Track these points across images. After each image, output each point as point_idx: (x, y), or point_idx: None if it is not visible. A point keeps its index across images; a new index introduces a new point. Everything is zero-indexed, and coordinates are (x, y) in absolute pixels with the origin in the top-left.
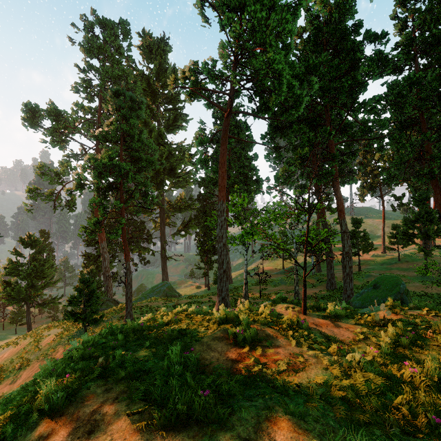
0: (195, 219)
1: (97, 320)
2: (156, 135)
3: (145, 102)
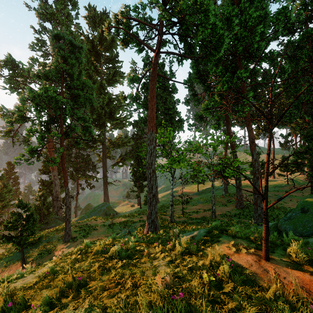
0: (130, 153)
1: (35, 242)
2: (98, 86)
3: (84, 48)
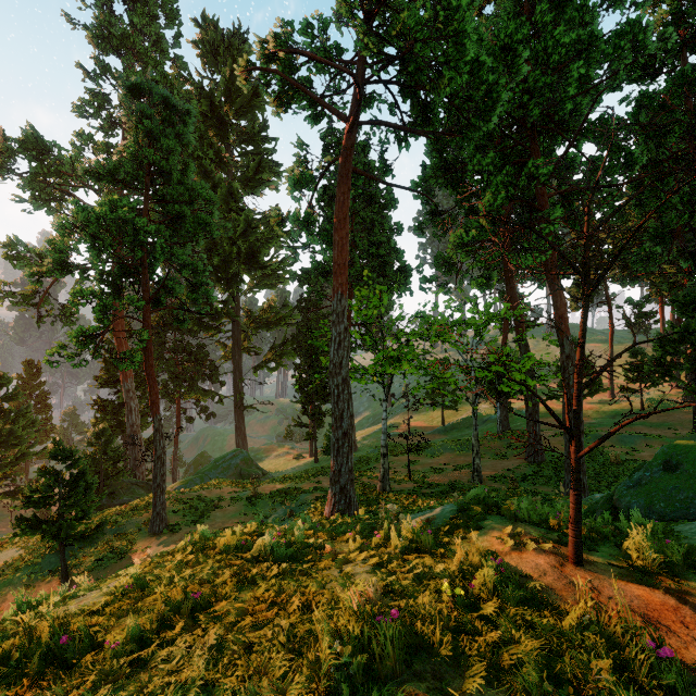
0: (293, 341)
1: (90, 533)
2: (224, 194)
3: (193, 112)
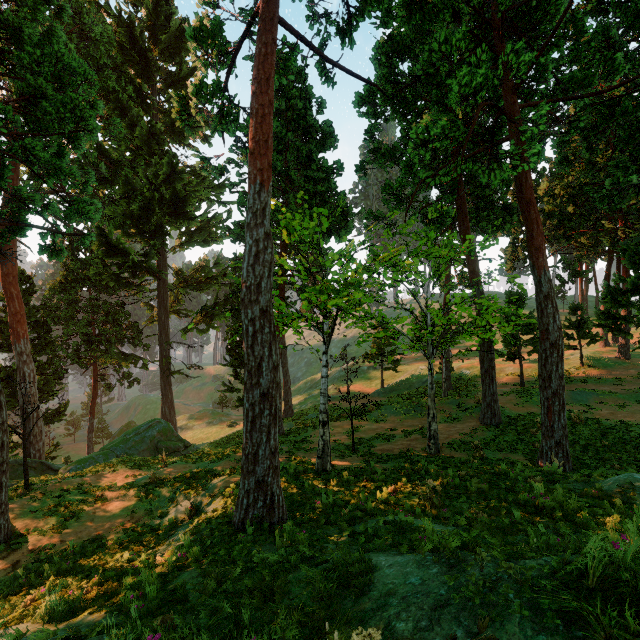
0: (226, 302)
1: None
2: (144, 133)
3: None
